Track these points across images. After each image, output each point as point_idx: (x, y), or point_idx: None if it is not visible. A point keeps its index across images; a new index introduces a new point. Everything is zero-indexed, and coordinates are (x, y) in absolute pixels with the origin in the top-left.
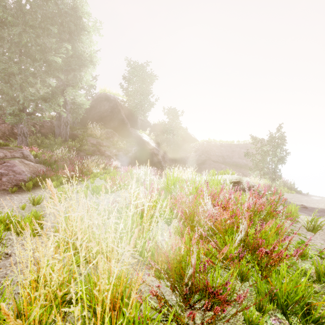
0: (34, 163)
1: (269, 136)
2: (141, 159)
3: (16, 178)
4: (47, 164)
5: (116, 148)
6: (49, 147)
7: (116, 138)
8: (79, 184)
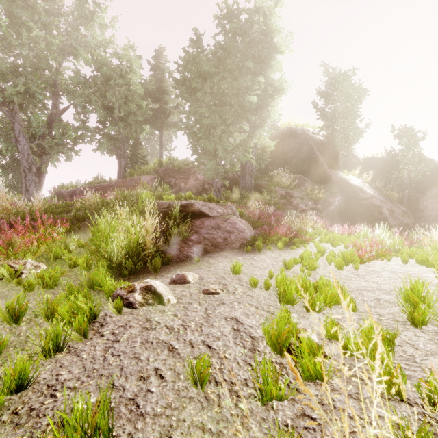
0: (243, 220)
1: None
2: (349, 214)
3: (240, 236)
4: (251, 221)
5: (312, 199)
6: (236, 202)
7: (309, 185)
8: (301, 247)
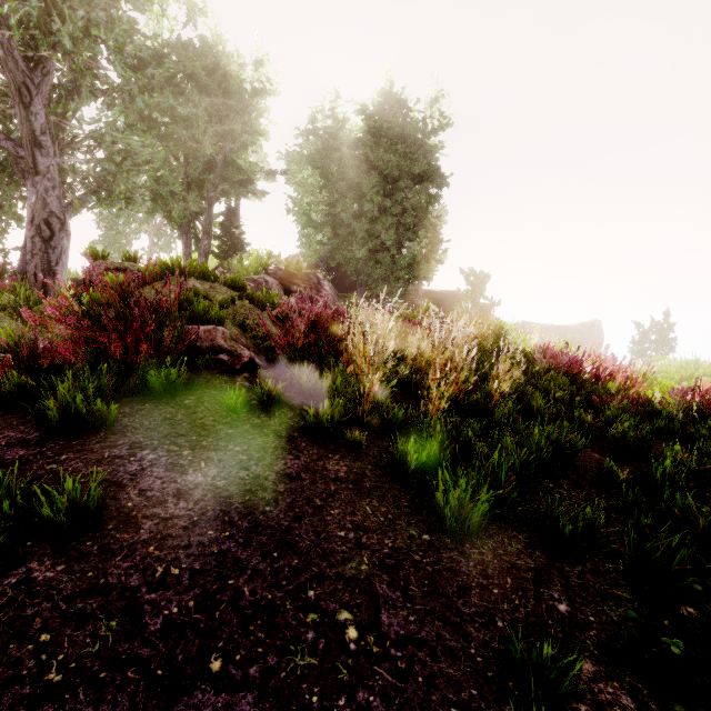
0: None
1: (655, 323)
2: None
3: None
4: None
5: None
6: None
7: None
8: None
